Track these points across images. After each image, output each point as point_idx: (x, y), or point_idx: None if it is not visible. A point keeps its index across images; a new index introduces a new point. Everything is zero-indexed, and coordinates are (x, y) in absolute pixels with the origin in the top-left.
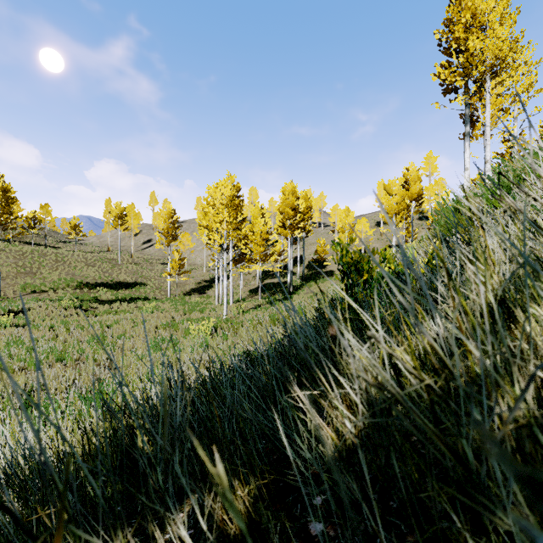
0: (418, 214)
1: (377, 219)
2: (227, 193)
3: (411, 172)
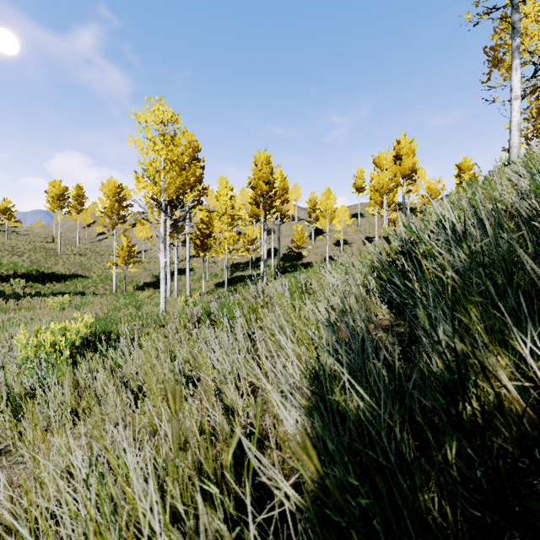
0: (395, 206)
1: (353, 211)
2: (165, 115)
3: (404, 145)
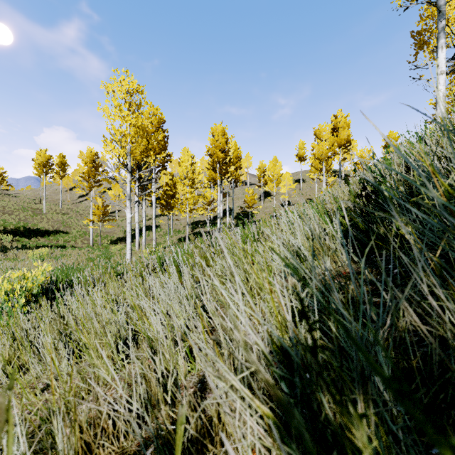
0: (331, 173)
1: (296, 177)
2: (130, 86)
3: (340, 119)
